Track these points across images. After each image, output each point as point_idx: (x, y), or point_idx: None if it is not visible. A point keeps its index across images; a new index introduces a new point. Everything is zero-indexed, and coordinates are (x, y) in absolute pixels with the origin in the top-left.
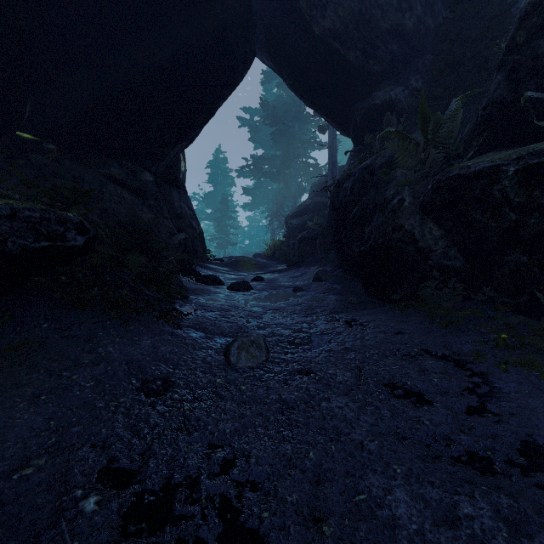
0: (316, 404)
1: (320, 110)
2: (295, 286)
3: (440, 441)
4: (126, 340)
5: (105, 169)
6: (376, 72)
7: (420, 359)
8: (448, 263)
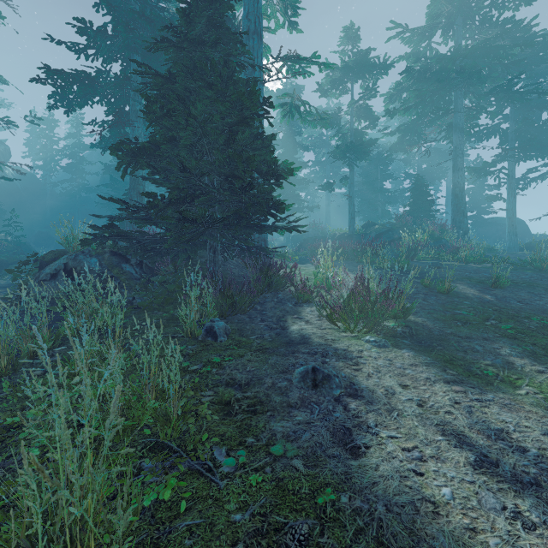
0: None
1: None
2: None
3: None
4: None
5: None
6: None
7: None
8: None
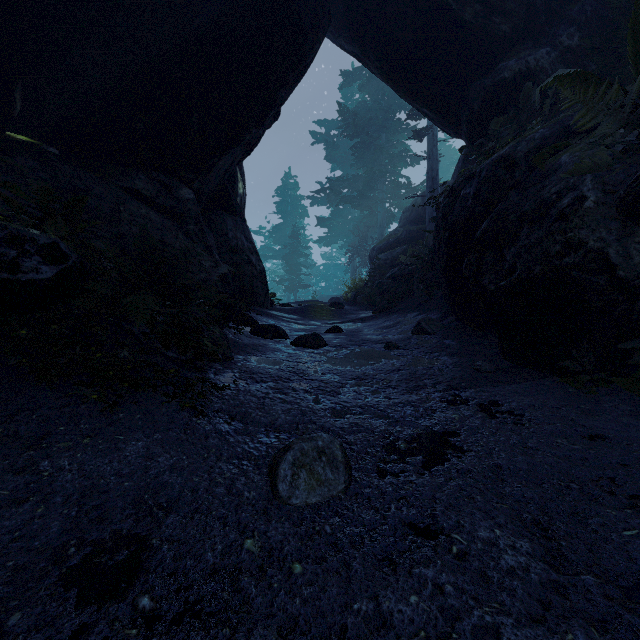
0: None
1: (419, 100)
2: (387, 342)
3: None
4: (101, 441)
5: (127, 182)
6: (503, 34)
7: None
8: None
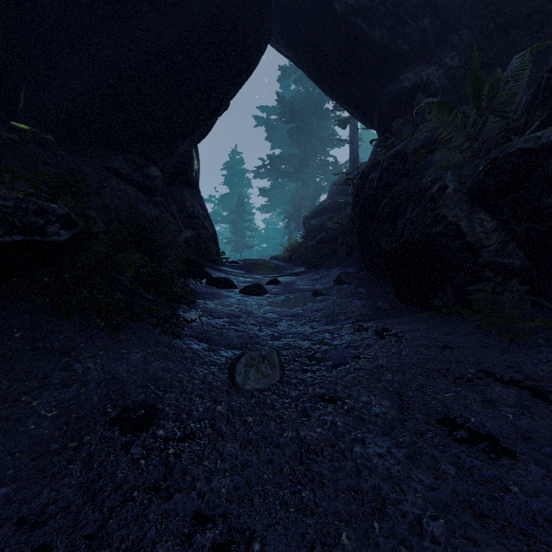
0: (347, 447)
1: (341, 99)
2: (314, 290)
3: (544, 525)
4: (112, 353)
5: (108, 162)
6: (404, 52)
7: (480, 383)
8: (504, 261)
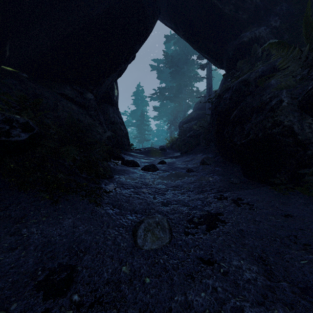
0: None
1: (203, 51)
2: (188, 168)
3: None
4: (51, 219)
5: (61, 90)
6: (243, 20)
7: None
8: None
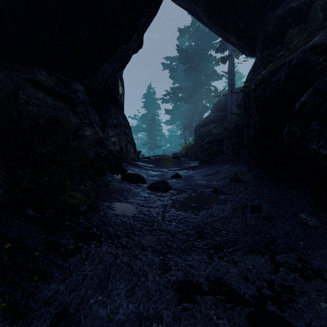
0: None
1: (229, 31)
2: (214, 188)
3: None
4: None
5: (29, 75)
6: None
7: None
8: None
